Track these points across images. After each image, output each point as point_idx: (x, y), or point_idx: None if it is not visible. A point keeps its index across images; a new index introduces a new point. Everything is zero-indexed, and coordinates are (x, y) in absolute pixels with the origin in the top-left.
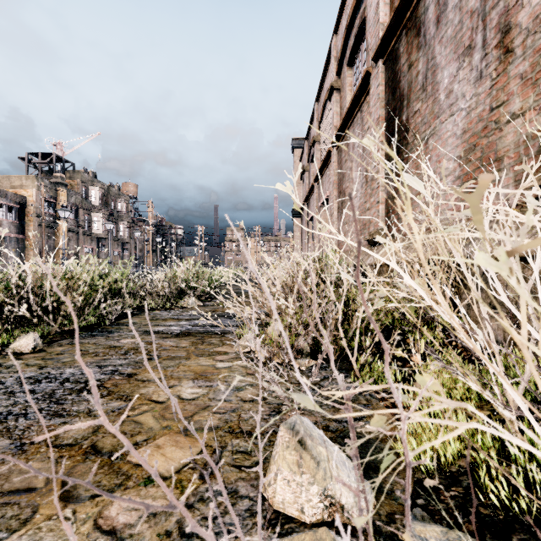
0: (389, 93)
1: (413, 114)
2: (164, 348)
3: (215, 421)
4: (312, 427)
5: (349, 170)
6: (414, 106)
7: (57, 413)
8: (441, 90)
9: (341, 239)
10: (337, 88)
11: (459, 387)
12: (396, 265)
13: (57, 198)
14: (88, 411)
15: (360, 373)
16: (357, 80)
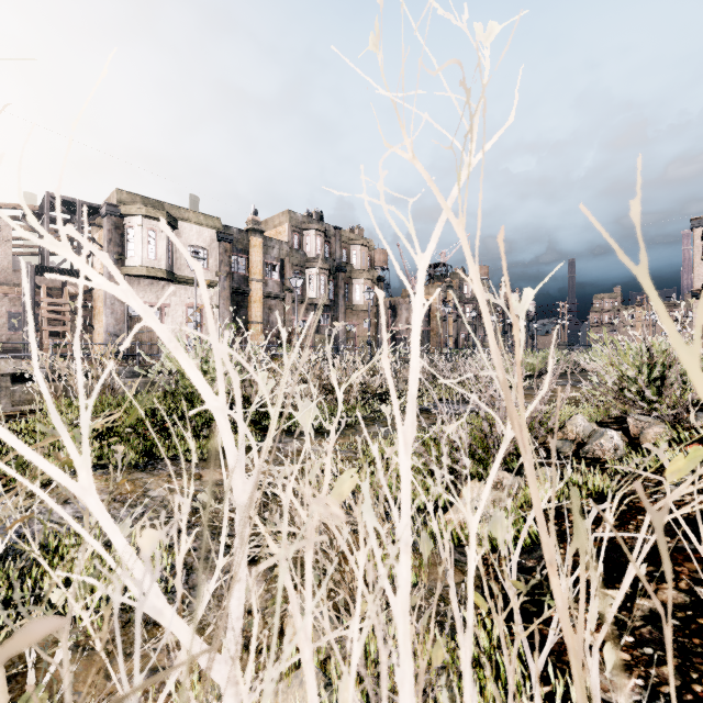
0: None
1: None
2: None
3: None
4: None
5: None
6: None
7: None
8: None
9: None
10: None
11: None
12: None
13: (447, 297)
14: None
15: None
16: None
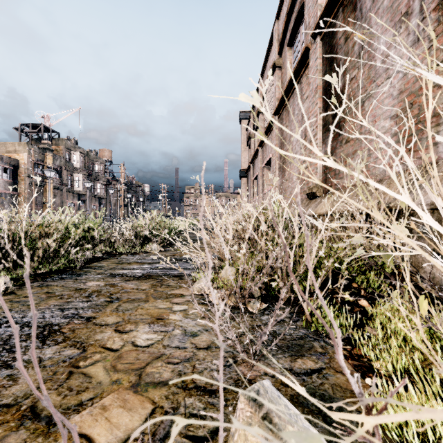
0: (326, 65)
1: (350, 81)
2: (125, 291)
3: (168, 373)
4: (277, 396)
5: (289, 134)
6: (350, 73)
7: (6, 364)
8: (377, 56)
9: (330, 165)
10: (279, 65)
11: (419, 336)
12: (409, 199)
13: (44, 161)
14: (38, 360)
15: (310, 316)
16: (296, 58)
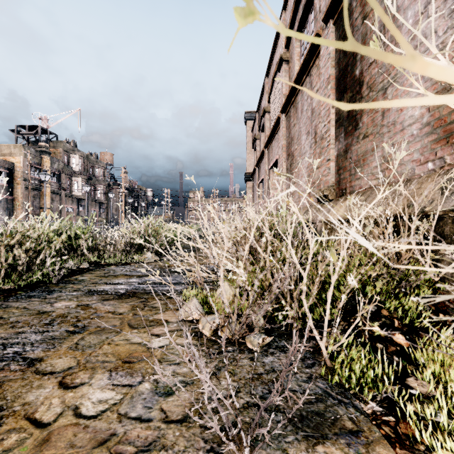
0: (340, 51)
1: (368, 66)
2: (97, 315)
3: None
4: None
5: (298, 133)
6: (369, 57)
7: None
8: (404, 32)
9: None
10: (286, 59)
11: None
12: None
13: (41, 164)
14: None
15: (330, 358)
16: (305, 50)
